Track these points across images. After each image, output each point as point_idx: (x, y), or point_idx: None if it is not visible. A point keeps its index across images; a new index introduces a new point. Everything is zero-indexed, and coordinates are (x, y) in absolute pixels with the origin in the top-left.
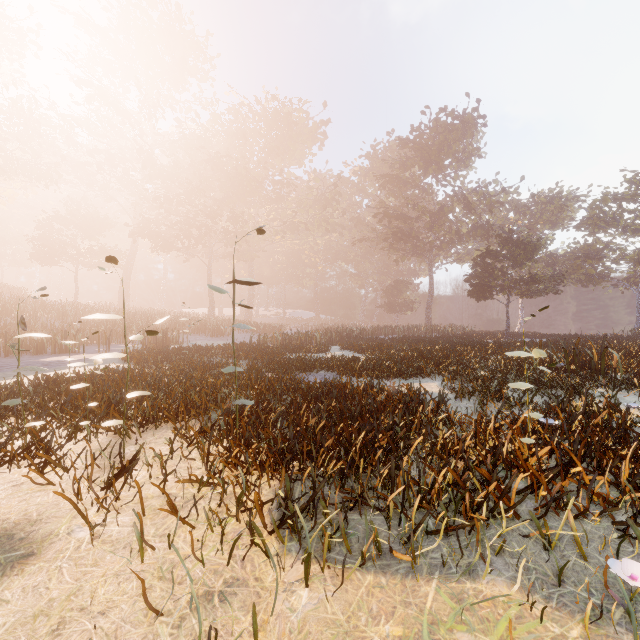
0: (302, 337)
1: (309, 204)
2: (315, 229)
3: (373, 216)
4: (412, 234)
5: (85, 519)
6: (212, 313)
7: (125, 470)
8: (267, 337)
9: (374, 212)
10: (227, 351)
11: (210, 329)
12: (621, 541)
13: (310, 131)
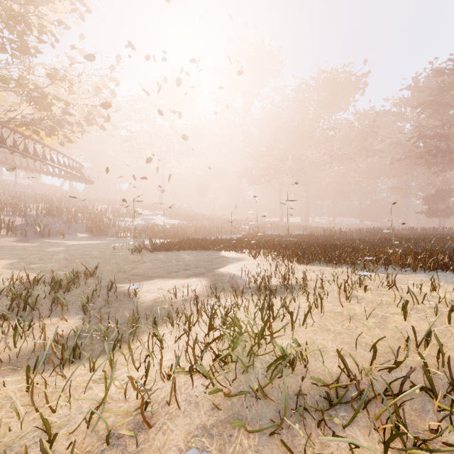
0: (338, 233)
1: (351, 139)
2: (357, 156)
3: (407, 140)
4: (449, 149)
5: (253, 256)
6: (282, 220)
7: (259, 250)
8: (313, 231)
9: (408, 137)
10: (289, 236)
11: (281, 229)
12: (385, 263)
13: (353, 84)
